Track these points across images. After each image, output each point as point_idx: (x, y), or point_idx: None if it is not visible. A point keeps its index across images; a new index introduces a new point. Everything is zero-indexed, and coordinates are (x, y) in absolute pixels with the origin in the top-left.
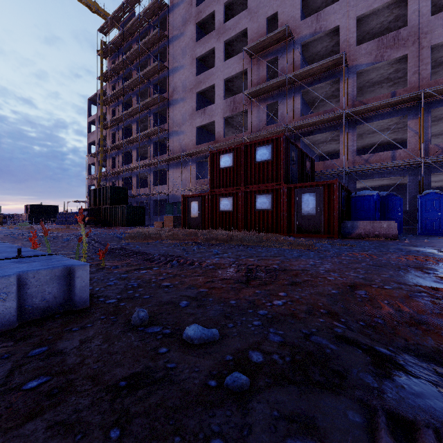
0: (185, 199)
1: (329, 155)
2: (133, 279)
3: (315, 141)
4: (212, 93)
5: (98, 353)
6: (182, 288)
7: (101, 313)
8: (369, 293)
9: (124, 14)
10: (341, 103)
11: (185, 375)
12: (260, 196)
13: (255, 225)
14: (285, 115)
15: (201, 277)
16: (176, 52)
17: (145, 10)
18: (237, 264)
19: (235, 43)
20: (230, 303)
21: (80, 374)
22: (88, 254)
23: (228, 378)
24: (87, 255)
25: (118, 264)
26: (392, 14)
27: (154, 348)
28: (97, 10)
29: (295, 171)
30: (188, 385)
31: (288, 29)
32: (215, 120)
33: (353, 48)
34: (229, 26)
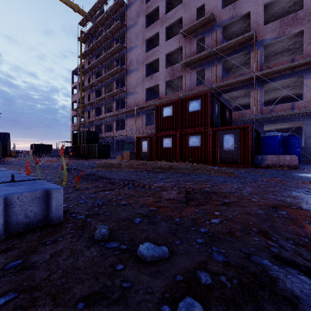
0: (138, 139)
1: (242, 107)
2: (99, 198)
3: (232, 97)
4: (157, 64)
5: (63, 268)
6: (136, 207)
7: (71, 228)
8: (291, 214)
9: (96, 12)
10: (252, 68)
11: (139, 297)
12: (192, 136)
13: (188, 158)
14: (210, 78)
15: (150, 198)
16: (131, 36)
17: (110, 7)
18: (177, 187)
19: (173, 28)
20: (175, 221)
21: (44, 292)
22: (69, 178)
23: (180, 304)
24: (68, 179)
25: (89, 186)
26: (291, 1)
27: (111, 264)
28: (78, 10)
29: (218, 118)
30: (142, 310)
31: (212, 15)
32: (159, 83)
33: (261, 27)
34: (169, 16)
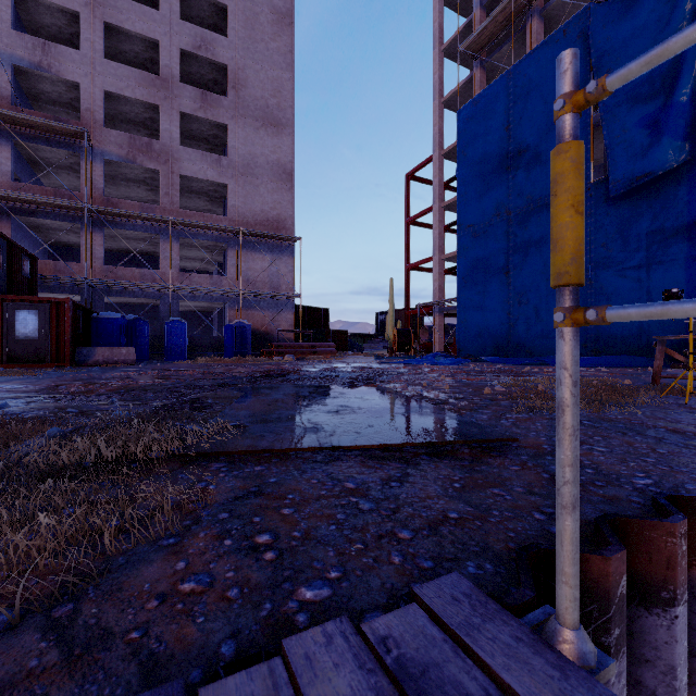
0: None
1: (68, 248)
2: None
3: (41, 224)
4: None
5: None
6: None
7: None
8: (68, 386)
9: None
10: (83, 190)
11: None
12: None
13: None
14: None
15: None
16: None
17: None
18: None
19: None
20: None
21: None
22: None
23: None
24: None
25: None
26: (148, 113)
27: None
28: None
29: (4, 273)
30: None
31: None
32: None
33: (100, 127)
34: None
